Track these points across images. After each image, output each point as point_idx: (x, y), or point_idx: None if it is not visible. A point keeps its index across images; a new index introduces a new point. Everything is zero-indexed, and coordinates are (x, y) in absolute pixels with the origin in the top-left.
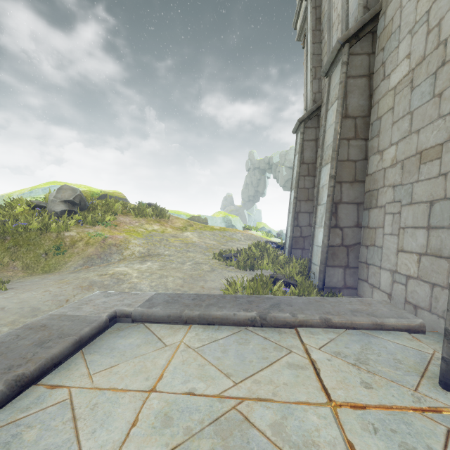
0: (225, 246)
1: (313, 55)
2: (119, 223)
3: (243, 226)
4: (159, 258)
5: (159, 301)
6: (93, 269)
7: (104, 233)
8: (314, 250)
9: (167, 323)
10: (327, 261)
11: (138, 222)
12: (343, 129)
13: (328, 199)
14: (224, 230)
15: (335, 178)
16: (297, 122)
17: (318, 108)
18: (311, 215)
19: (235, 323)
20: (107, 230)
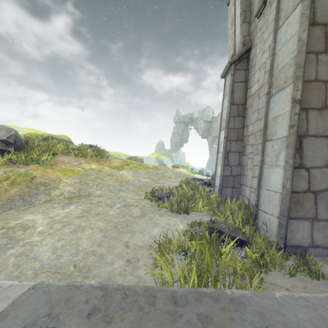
0: (157, 183)
1: None
2: (56, 163)
3: (172, 165)
4: (87, 199)
5: None
6: (5, 215)
7: (36, 172)
8: (263, 195)
9: None
10: (289, 211)
11: (77, 161)
12: (310, 39)
13: (290, 130)
14: (157, 168)
15: (300, 103)
16: (228, 64)
17: (248, 50)
18: (241, 155)
19: None
20: (41, 169)
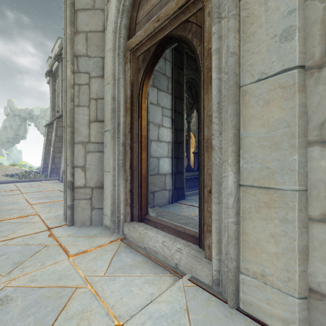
0: (5, 173)
1: (52, 102)
2: None
3: (10, 164)
4: None
5: (1, 181)
6: None
7: None
8: (49, 170)
9: (7, 183)
10: (51, 172)
11: None
12: (56, 139)
13: (52, 156)
14: (0, 166)
15: (54, 151)
16: (46, 125)
17: None
18: None
19: (25, 182)
20: None
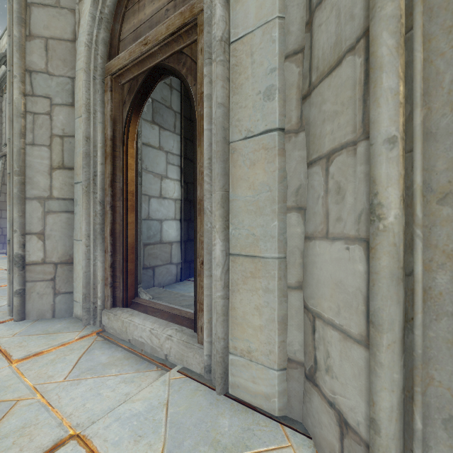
0: None
1: None
2: None
3: None
4: None
5: None
6: None
7: None
8: None
9: None
10: None
11: None
12: (3, 189)
13: None
14: None
15: None
16: None
17: None
18: None
19: None
20: None
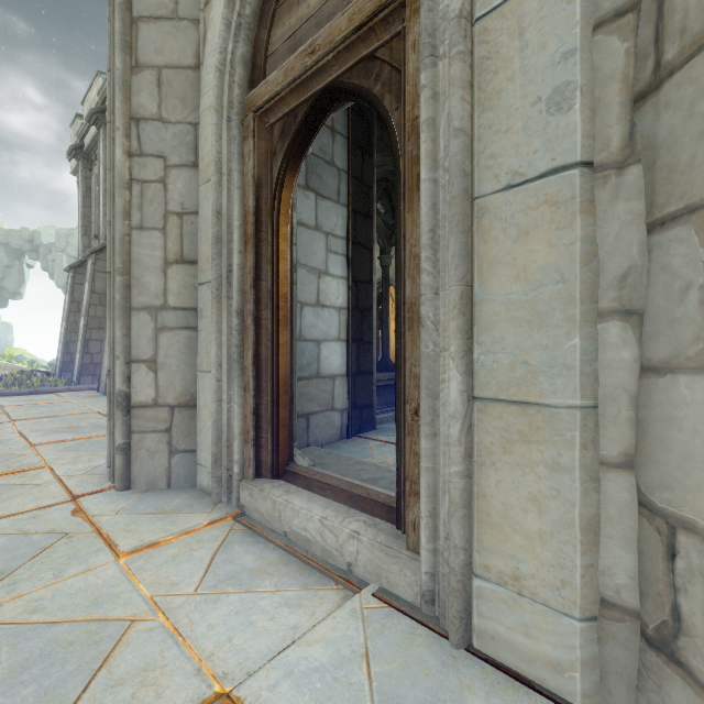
0: None
1: (84, 215)
2: None
3: None
4: None
5: None
6: None
7: None
8: (76, 368)
9: None
10: (82, 372)
11: None
12: (93, 299)
13: (82, 337)
14: None
15: (87, 326)
16: (68, 267)
17: None
18: None
19: (21, 395)
20: None
